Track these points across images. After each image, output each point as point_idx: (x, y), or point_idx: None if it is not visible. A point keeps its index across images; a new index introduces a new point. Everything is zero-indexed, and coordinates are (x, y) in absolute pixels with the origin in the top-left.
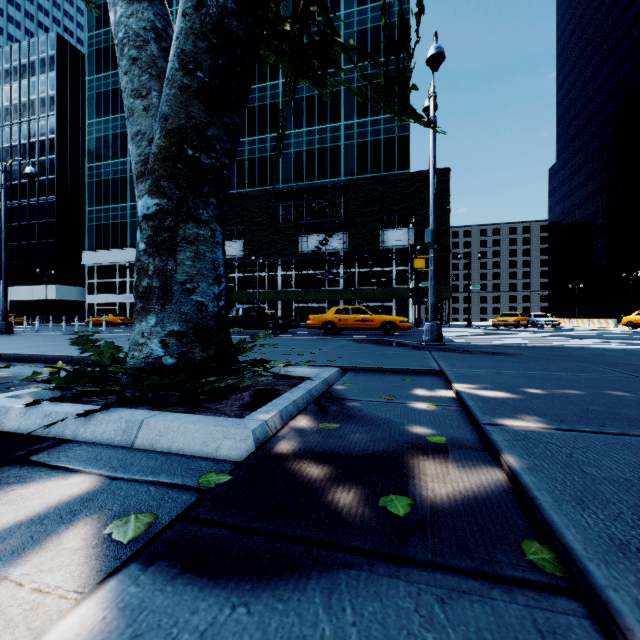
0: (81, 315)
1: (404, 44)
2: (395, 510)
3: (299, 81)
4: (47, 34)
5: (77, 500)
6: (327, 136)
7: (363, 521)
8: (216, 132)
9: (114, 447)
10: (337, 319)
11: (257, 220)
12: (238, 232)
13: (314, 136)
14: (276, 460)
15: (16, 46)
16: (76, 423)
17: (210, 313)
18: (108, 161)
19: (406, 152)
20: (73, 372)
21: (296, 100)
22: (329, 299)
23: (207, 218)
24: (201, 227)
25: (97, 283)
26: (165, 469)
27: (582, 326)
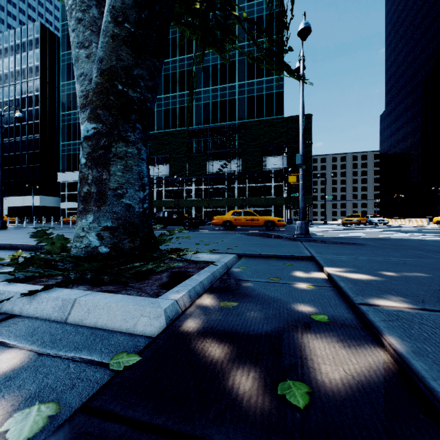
0: (57, 216)
1: (282, 18)
2: (294, 400)
3: (206, 48)
4: (33, 23)
5: (1, 378)
6: (226, 92)
7: (264, 414)
8: (140, 72)
9: (50, 322)
10: (233, 219)
11: (178, 150)
12: (165, 159)
13: (217, 92)
14: (182, 339)
15: (12, 31)
16: (23, 301)
17: (136, 213)
18: (75, 110)
19: (281, 103)
20: (29, 258)
21: (205, 67)
22: (228, 205)
23: (134, 139)
24: (129, 146)
25: (68, 194)
26: (88, 344)
27: (404, 224)
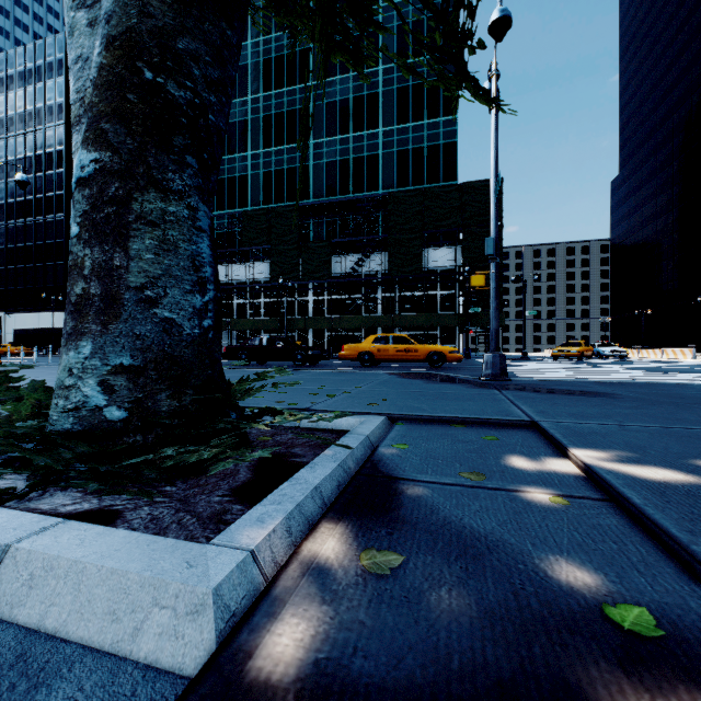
0: None
1: None
2: None
3: (331, 57)
4: (55, 35)
5: None
6: (363, 144)
7: None
8: (192, 45)
9: None
10: (376, 349)
11: (285, 239)
12: (264, 252)
13: (349, 144)
14: None
15: (21, 49)
16: None
17: (186, 337)
18: None
19: (452, 161)
20: None
21: (329, 104)
22: (366, 327)
23: (181, 187)
24: (170, 200)
25: None
26: None
27: (653, 357)
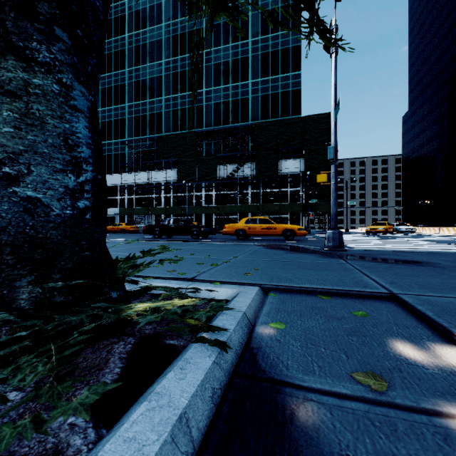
0: None
1: None
2: None
3: (215, 16)
4: None
5: None
6: (238, 91)
7: None
8: None
9: None
10: (247, 227)
11: (187, 154)
12: (173, 163)
13: (229, 91)
14: None
15: None
16: None
17: (54, 218)
18: None
19: (298, 102)
20: None
21: (215, 65)
22: (240, 212)
23: (49, 60)
24: (35, 72)
25: None
26: None
27: (433, 232)
